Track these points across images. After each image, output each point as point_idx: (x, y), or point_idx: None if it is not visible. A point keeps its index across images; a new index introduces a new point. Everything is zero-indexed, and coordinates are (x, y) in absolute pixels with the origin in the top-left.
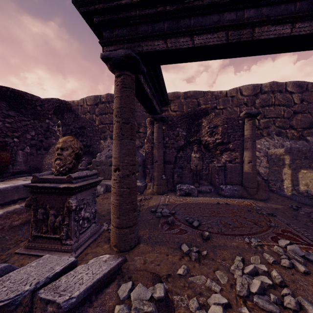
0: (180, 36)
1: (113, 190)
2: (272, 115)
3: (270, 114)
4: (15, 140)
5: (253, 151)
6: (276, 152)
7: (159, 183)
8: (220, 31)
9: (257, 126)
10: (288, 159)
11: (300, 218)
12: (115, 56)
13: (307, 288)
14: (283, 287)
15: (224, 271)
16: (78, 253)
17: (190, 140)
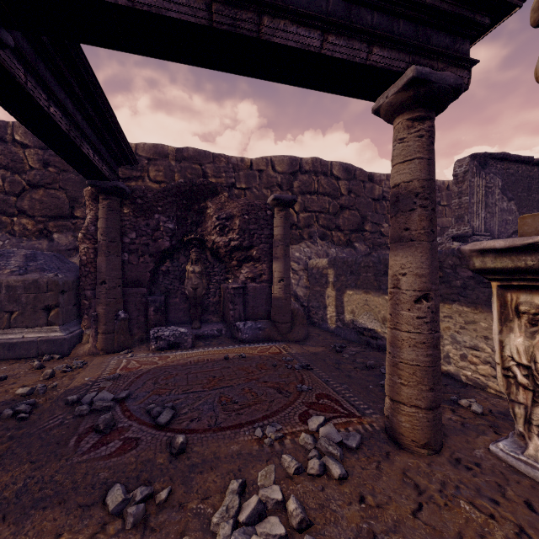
0: None
1: None
2: (314, 208)
3: (312, 206)
4: None
5: (286, 262)
6: (318, 264)
7: (109, 329)
8: None
9: (296, 223)
10: (332, 274)
11: (343, 367)
12: None
13: (342, 513)
14: (305, 531)
15: (198, 532)
16: None
17: (184, 239)
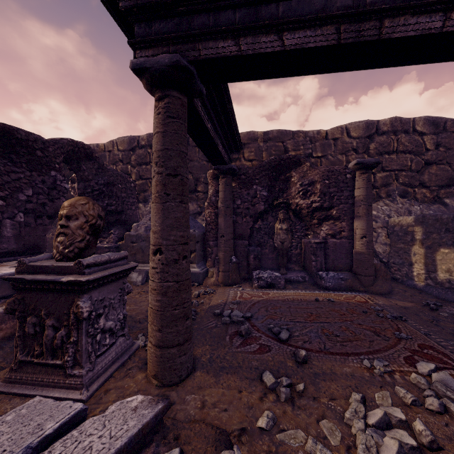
0: (261, 34)
1: (152, 284)
2: (393, 167)
3: (390, 165)
4: (0, 202)
5: (368, 220)
6: (401, 221)
7: (226, 269)
8: (327, 24)
9: (373, 183)
10: (420, 232)
11: (442, 324)
12: (154, 66)
13: None
14: (435, 451)
15: (335, 420)
16: (94, 389)
17: (274, 203)
